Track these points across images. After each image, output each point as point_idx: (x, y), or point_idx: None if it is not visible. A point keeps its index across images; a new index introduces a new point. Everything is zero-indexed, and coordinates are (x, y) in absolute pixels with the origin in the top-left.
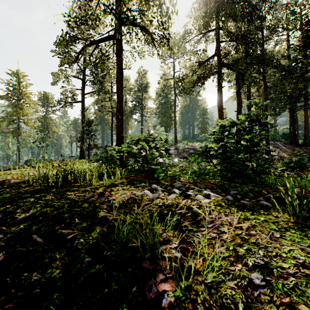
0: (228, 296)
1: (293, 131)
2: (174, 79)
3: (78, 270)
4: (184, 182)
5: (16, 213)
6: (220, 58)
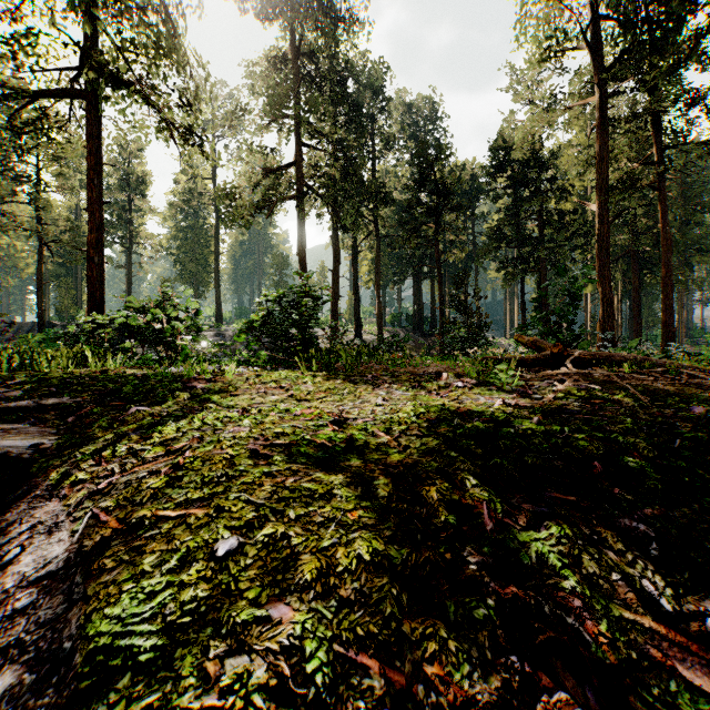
0: (235, 382)
1: (418, 312)
2: (215, 181)
3: (134, 384)
4: None
5: None
6: (301, 173)
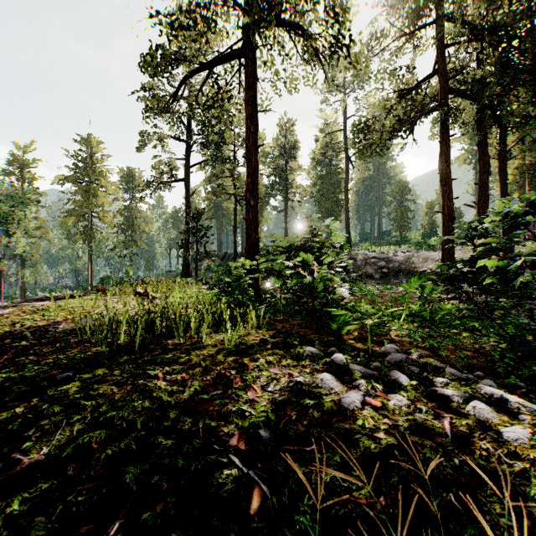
0: None
1: None
2: (344, 131)
3: None
4: (401, 343)
5: (24, 439)
6: (444, 80)
